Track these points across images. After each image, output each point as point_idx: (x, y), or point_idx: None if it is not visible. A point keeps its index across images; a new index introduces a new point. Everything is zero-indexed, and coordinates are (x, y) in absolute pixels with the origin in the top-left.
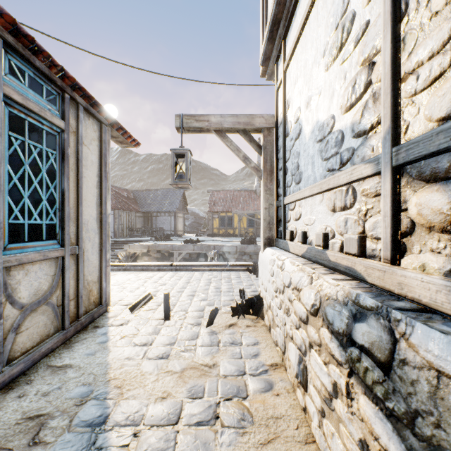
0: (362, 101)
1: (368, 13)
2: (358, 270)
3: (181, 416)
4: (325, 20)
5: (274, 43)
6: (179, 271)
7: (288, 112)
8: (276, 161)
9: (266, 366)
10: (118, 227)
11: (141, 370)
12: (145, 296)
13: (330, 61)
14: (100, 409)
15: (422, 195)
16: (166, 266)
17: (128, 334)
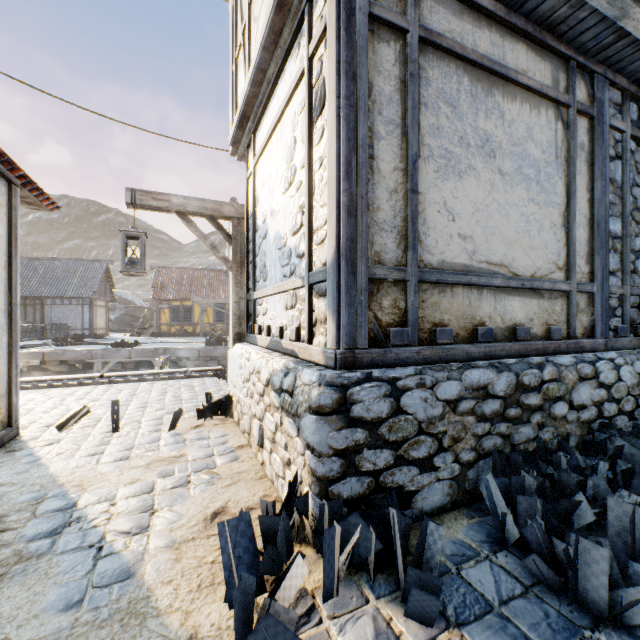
0: (300, 233)
1: (302, 175)
2: (296, 351)
3: (155, 487)
4: (282, 153)
5: (244, 131)
6: (116, 384)
7: (258, 208)
8: (247, 253)
9: (234, 447)
10: None
11: (99, 471)
12: (80, 410)
13: (285, 189)
14: (64, 501)
15: (319, 303)
16: (93, 379)
17: (66, 450)
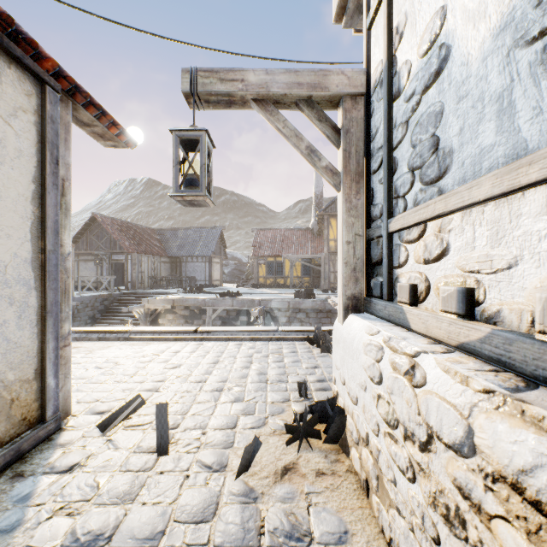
0: None
1: None
2: None
3: None
4: None
5: None
6: (206, 341)
7: (400, 47)
8: (367, 157)
9: None
10: (137, 276)
11: None
12: (130, 400)
13: None
14: None
15: None
16: (188, 333)
17: (72, 500)
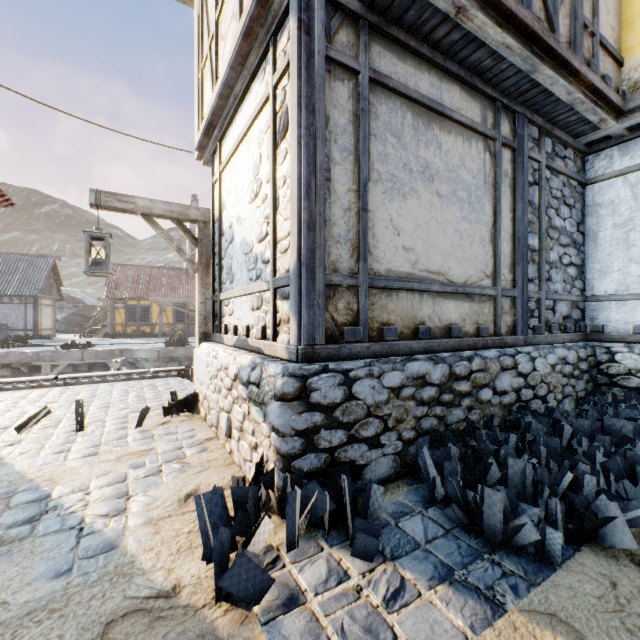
0: (265, 241)
1: (267, 189)
2: (262, 348)
3: (128, 477)
4: (249, 165)
5: (211, 139)
6: (72, 386)
7: (224, 214)
8: (213, 255)
9: (202, 440)
10: None
11: (69, 467)
12: (40, 410)
13: (251, 199)
14: (37, 493)
15: (283, 305)
16: (47, 381)
17: (30, 449)
